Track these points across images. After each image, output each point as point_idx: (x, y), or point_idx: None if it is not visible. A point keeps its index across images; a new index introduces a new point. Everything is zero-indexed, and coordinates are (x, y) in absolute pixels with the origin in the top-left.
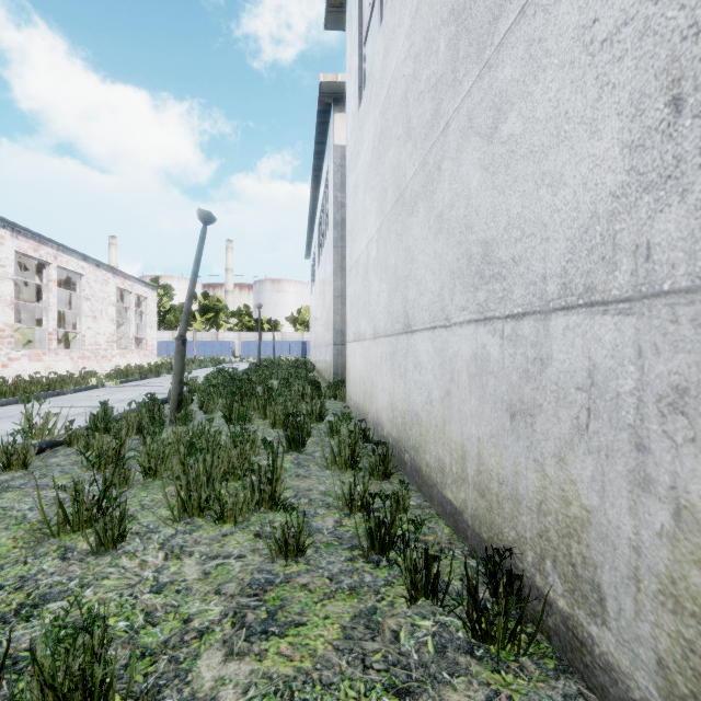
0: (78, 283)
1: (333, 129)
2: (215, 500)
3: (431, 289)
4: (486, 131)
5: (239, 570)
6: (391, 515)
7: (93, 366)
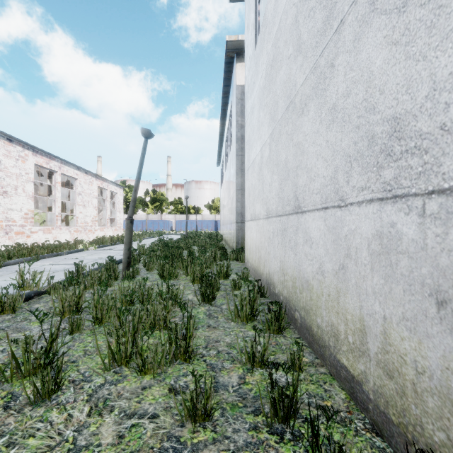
0: (74, 184)
1: (235, 74)
2: (137, 355)
3: (322, 174)
4: (396, 4)
5: (150, 434)
6: (293, 385)
7: (83, 236)
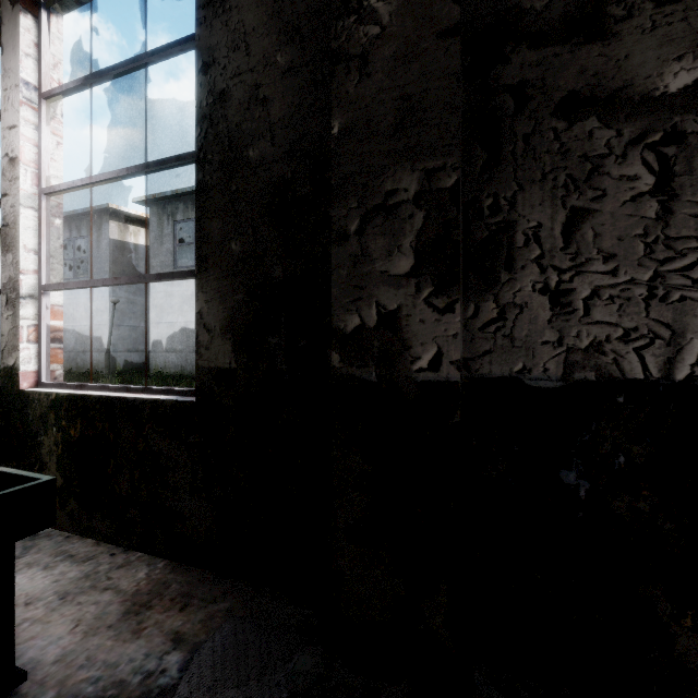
0: None
1: (109, 229)
2: None
3: None
4: None
5: None
6: None
7: None
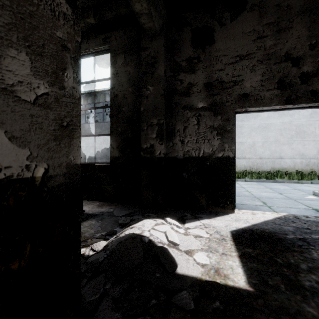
0: None
1: None
2: None
3: (100, 156)
4: (107, 149)
5: None
6: None
7: None
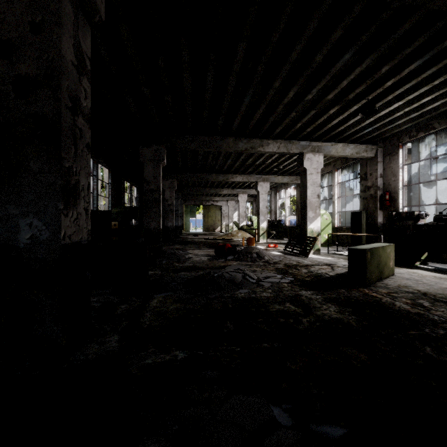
0: None
1: None
2: None
3: None
4: None
5: None
6: None
7: None
